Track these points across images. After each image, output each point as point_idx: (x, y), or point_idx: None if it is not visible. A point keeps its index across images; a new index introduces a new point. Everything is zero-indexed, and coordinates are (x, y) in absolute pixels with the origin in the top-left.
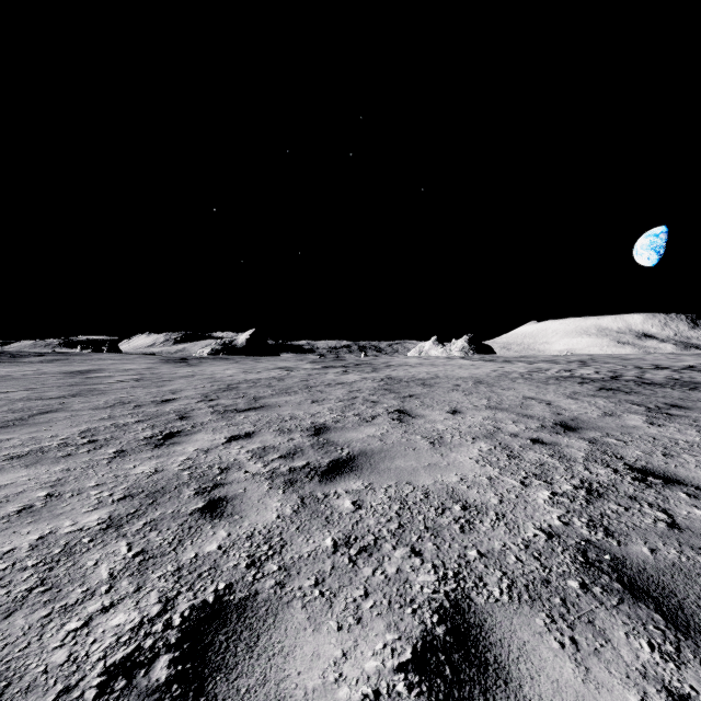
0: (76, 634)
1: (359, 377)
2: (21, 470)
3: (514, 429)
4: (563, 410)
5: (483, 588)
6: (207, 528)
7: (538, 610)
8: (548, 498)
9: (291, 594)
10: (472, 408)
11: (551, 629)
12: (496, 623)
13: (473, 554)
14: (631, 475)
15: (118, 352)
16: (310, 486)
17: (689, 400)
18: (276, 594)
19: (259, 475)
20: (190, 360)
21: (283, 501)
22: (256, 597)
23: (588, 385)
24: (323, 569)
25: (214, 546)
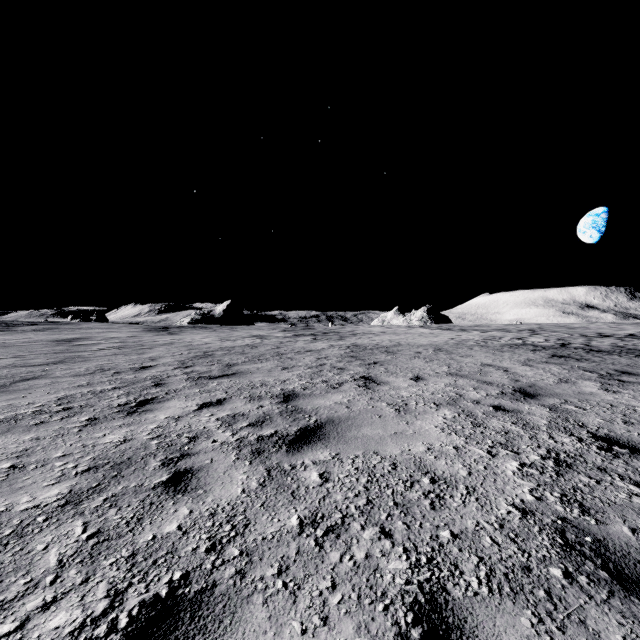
0: None
1: (327, 345)
2: None
3: (475, 396)
4: (520, 376)
5: (460, 578)
6: (169, 504)
7: (522, 606)
8: (517, 470)
9: (252, 585)
10: (434, 374)
11: (539, 631)
12: (478, 624)
13: (446, 535)
14: (596, 444)
15: (105, 321)
16: (277, 457)
17: (637, 367)
18: (235, 585)
19: (226, 445)
20: (171, 329)
21: (249, 473)
22: (214, 590)
23: (540, 352)
24: (288, 553)
25: (174, 525)
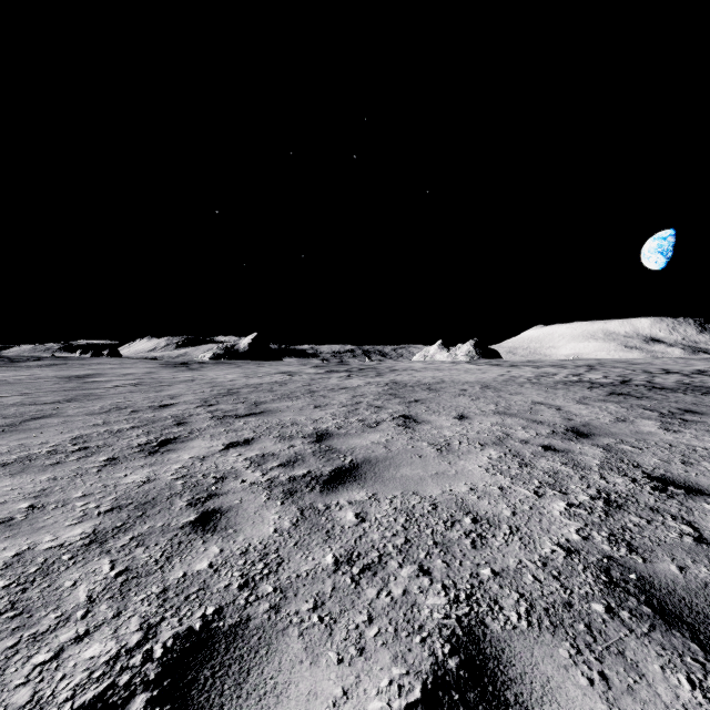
0: (43, 669)
1: (363, 381)
2: (5, 479)
3: (524, 436)
4: (574, 415)
5: (499, 613)
6: (198, 543)
7: (561, 639)
8: (564, 510)
9: (287, 619)
10: (480, 413)
11: (577, 661)
12: (515, 655)
13: (487, 573)
14: (650, 485)
15: (118, 356)
16: (310, 497)
17: (703, 405)
18: (270, 620)
19: (256, 485)
20: (191, 365)
21: (281, 513)
22: (248, 623)
23: (598, 389)
24: (323, 590)
25: (204, 563)
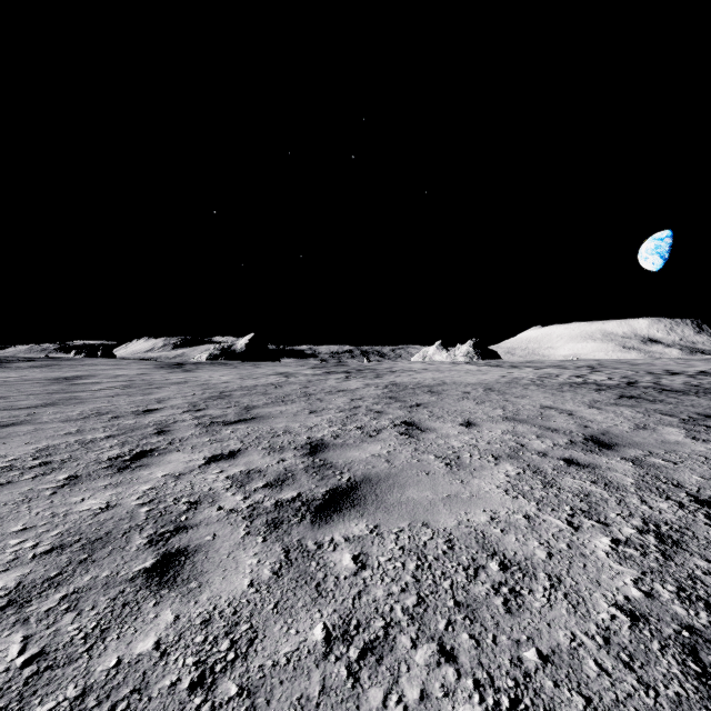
0: None
1: (362, 383)
2: None
3: (540, 446)
4: (589, 421)
5: None
6: (148, 606)
7: None
8: (610, 550)
9: None
10: (487, 419)
11: None
12: None
13: (532, 658)
14: (703, 512)
15: (112, 357)
16: (299, 531)
17: None
18: None
19: (235, 513)
20: (186, 366)
21: (261, 555)
22: None
23: (606, 392)
24: (307, 691)
25: (149, 641)
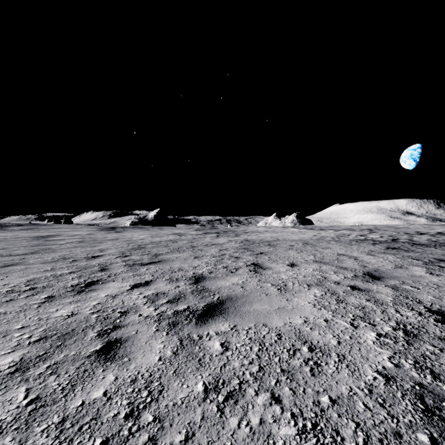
0: None
1: (227, 240)
2: None
3: (336, 278)
4: (367, 263)
5: (341, 444)
6: (99, 371)
7: None
8: (375, 340)
9: None
10: (304, 262)
11: None
12: None
13: (326, 401)
14: (433, 317)
15: (71, 223)
16: (188, 328)
17: None
18: None
19: (149, 318)
20: (117, 229)
21: (165, 342)
22: None
23: (378, 245)
24: (194, 419)
25: (100, 391)
